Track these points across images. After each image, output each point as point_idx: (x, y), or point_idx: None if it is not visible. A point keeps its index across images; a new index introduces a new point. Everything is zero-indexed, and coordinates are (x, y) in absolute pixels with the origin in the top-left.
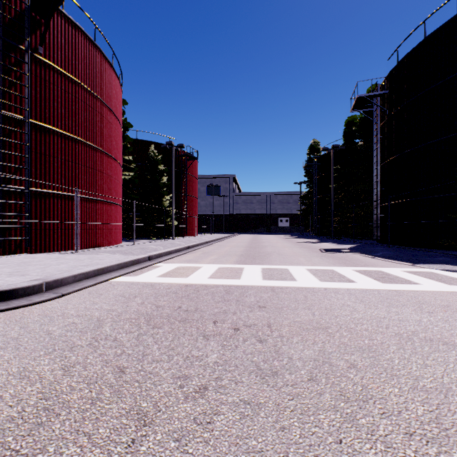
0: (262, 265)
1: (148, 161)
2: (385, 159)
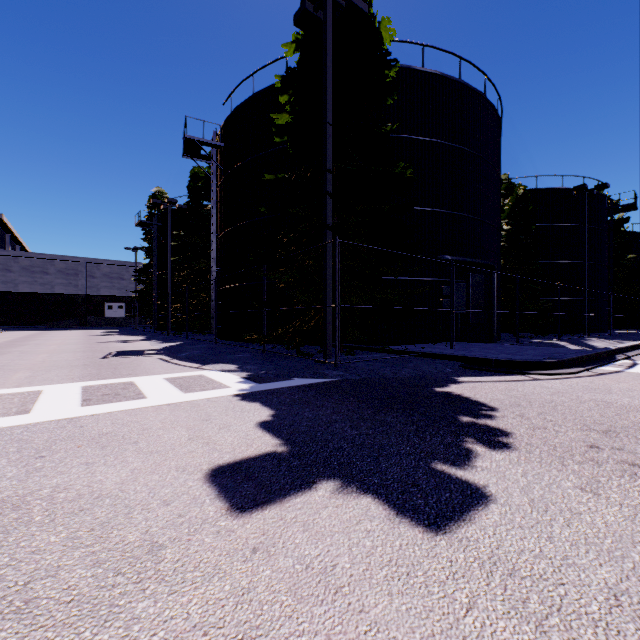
0: None
1: None
2: (222, 231)
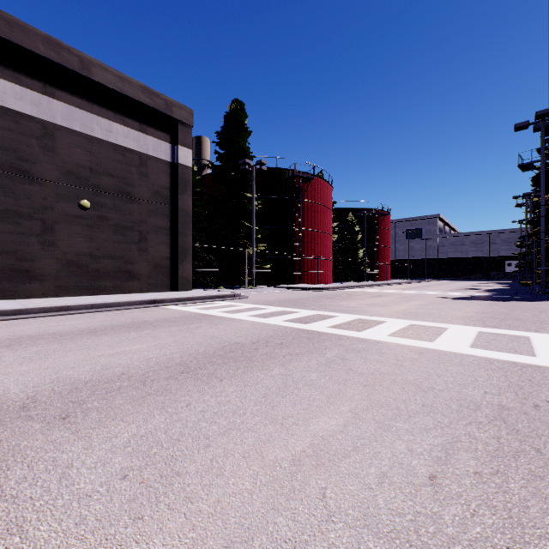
0: (400, 290)
1: (347, 225)
2: None
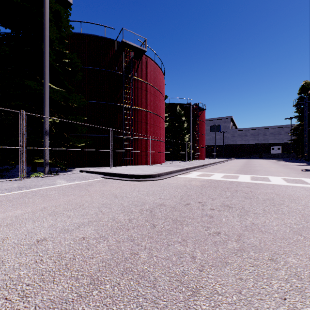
0: (251, 175)
1: (175, 115)
2: None
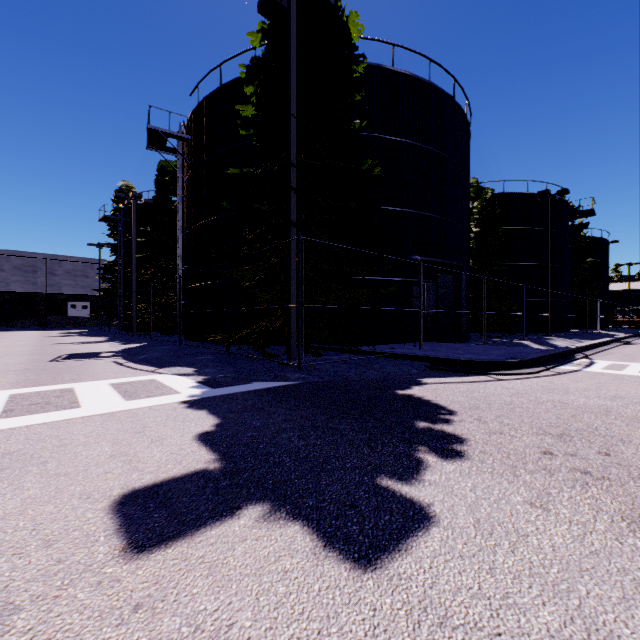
0: None
1: None
2: (189, 227)
